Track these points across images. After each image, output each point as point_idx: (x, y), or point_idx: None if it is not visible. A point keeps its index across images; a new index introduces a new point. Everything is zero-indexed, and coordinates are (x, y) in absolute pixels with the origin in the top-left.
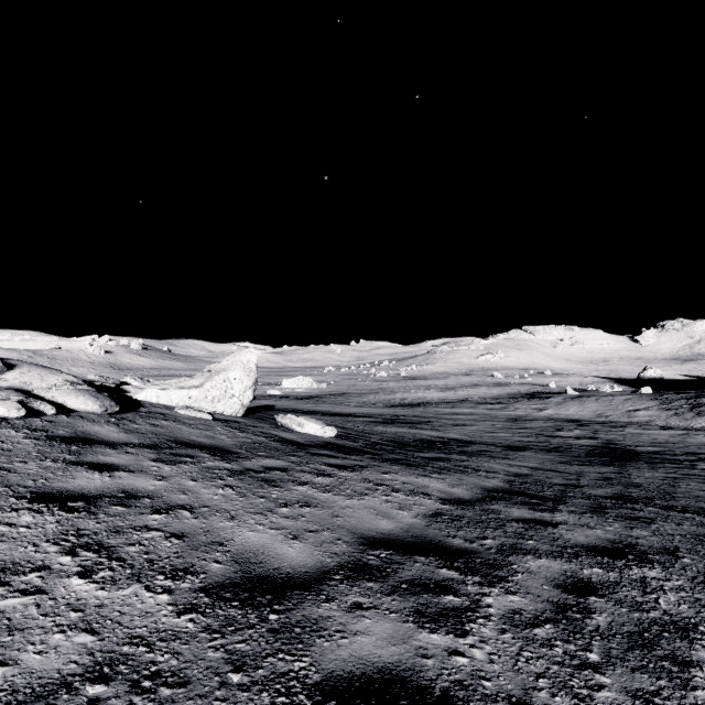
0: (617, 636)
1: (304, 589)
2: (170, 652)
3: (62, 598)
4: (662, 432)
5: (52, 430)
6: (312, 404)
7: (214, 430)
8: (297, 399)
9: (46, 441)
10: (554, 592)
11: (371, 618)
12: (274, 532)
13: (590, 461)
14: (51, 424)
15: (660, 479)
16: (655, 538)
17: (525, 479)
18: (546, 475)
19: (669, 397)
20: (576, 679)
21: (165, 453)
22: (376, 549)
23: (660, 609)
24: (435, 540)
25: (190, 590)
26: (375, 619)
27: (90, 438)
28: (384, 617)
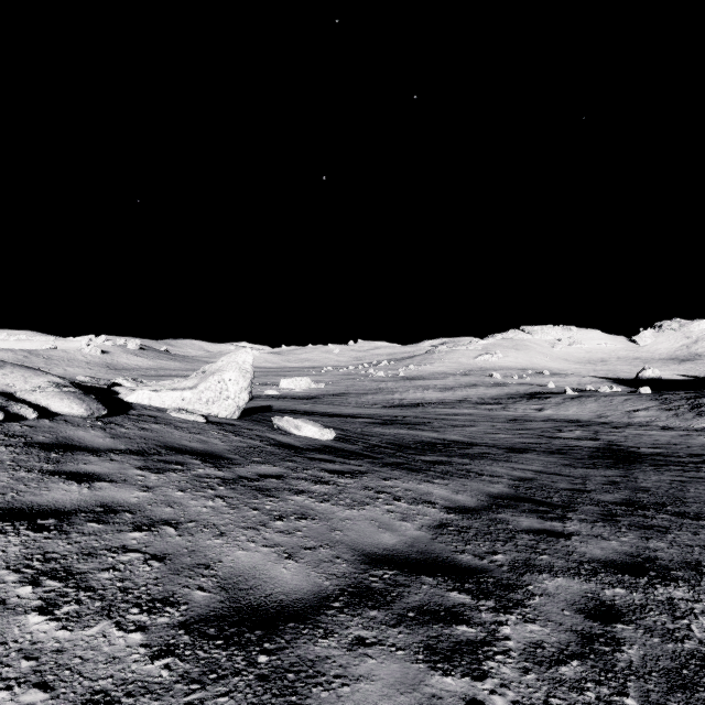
0: (653, 674)
1: (299, 621)
2: None
3: (14, 642)
4: (663, 433)
5: (31, 435)
6: (310, 405)
7: (207, 433)
8: (295, 399)
9: (24, 448)
10: (577, 618)
11: (376, 657)
12: (267, 550)
13: (594, 463)
14: (31, 429)
15: (667, 483)
16: (674, 550)
17: (531, 484)
18: (551, 479)
19: (668, 397)
20: None
21: (153, 460)
22: (378, 568)
23: (695, 638)
24: (442, 556)
25: (167, 627)
26: (379, 659)
27: (73, 445)
28: (391, 655)
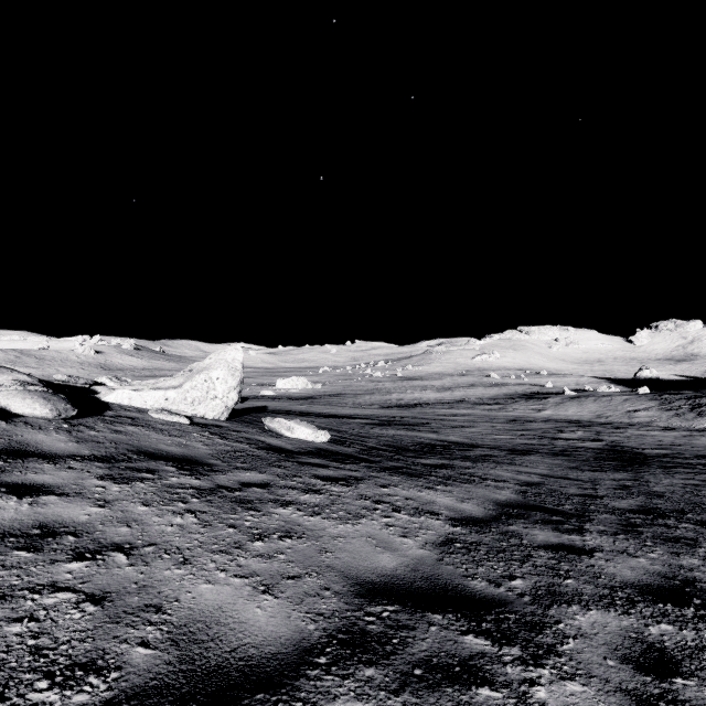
0: None
1: (271, 690)
2: None
3: None
4: (665, 433)
5: None
6: (306, 405)
7: (189, 436)
8: (291, 400)
9: None
10: (625, 671)
11: None
12: (240, 582)
13: (601, 465)
14: None
15: (680, 487)
16: None
17: (539, 489)
18: (560, 483)
19: (668, 397)
20: None
21: (120, 467)
22: (376, 602)
23: None
24: (452, 583)
25: None
26: None
27: (26, 450)
28: None
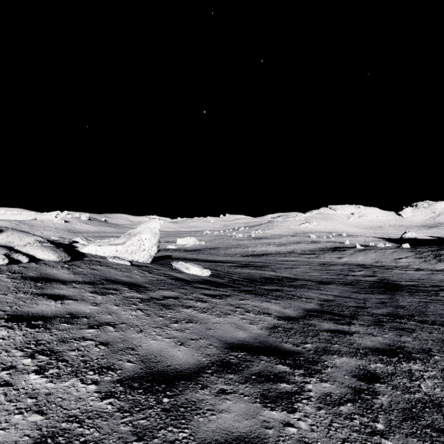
0: (395, 411)
1: (187, 380)
2: (94, 427)
3: (22, 389)
4: (416, 272)
5: (25, 272)
6: (195, 255)
7: (131, 272)
8: (186, 251)
9: (21, 280)
10: (352, 380)
11: (232, 400)
12: (168, 340)
13: (372, 291)
14: (25, 269)
15: (416, 303)
16: (416, 342)
17: (331, 303)
18: (344, 300)
19: (420, 250)
20: (369, 442)
21: (99, 287)
22: (235, 351)
23: (422, 392)
24: (274, 345)
25: (110, 382)
26: (234, 401)
27: (50, 278)
28: (240, 399)
